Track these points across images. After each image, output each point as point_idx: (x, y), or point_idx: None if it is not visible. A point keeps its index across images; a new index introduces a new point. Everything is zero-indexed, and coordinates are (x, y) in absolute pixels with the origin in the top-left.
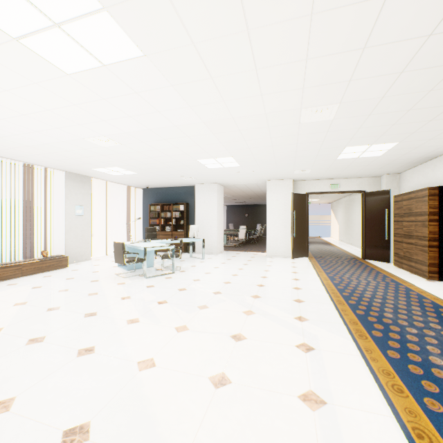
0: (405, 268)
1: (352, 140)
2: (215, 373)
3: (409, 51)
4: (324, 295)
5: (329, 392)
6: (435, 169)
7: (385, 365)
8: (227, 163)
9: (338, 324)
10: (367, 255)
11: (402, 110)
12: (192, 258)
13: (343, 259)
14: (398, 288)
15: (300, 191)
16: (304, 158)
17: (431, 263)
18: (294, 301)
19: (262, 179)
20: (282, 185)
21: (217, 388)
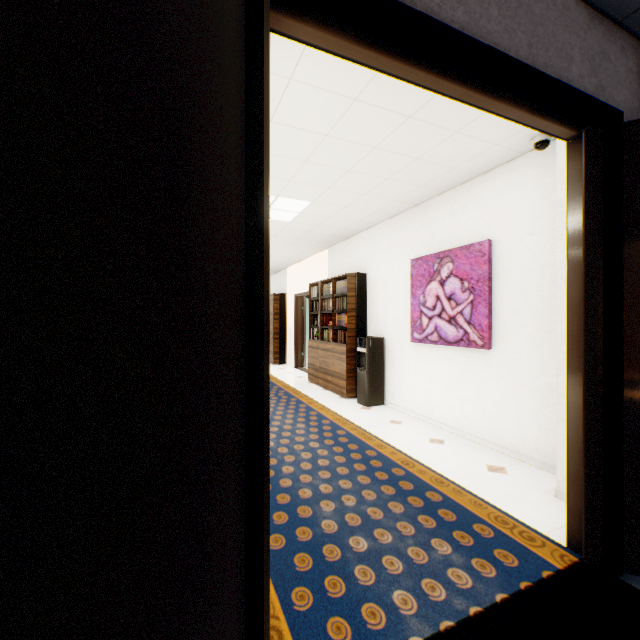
0: None
1: None
2: None
3: None
4: None
5: None
6: (281, 280)
7: None
8: None
9: None
10: None
11: None
12: None
13: None
14: None
15: None
16: None
17: (275, 351)
18: None
19: None
20: None
21: None
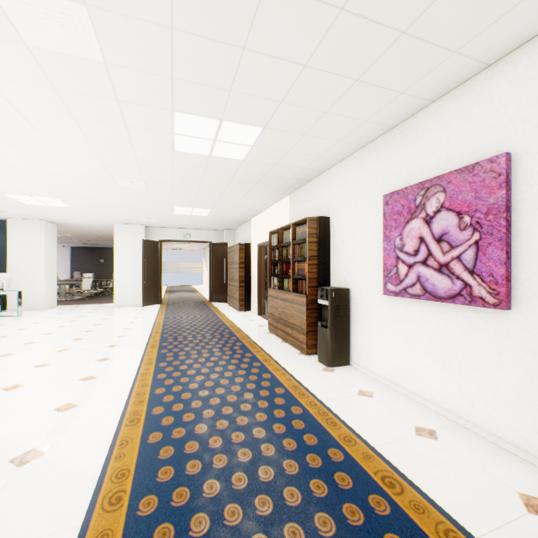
0: (232, 305)
1: (175, 203)
2: (9, 385)
3: (168, 167)
4: (148, 330)
5: (104, 373)
6: (247, 230)
7: (154, 356)
8: (53, 203)
9: (142, 344)
10: (213, 298)
11: (194, 192)
12: (1, 317)
13: (193, 303)
14: (212, 318)
15: (153, 238)
16: (143, 209)
17: (241, 299)
18: (117, 337)
19: (109, 222)
20: (133, 230)
21: (8, 391)
